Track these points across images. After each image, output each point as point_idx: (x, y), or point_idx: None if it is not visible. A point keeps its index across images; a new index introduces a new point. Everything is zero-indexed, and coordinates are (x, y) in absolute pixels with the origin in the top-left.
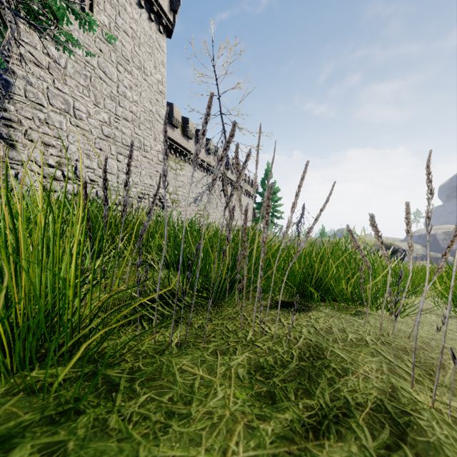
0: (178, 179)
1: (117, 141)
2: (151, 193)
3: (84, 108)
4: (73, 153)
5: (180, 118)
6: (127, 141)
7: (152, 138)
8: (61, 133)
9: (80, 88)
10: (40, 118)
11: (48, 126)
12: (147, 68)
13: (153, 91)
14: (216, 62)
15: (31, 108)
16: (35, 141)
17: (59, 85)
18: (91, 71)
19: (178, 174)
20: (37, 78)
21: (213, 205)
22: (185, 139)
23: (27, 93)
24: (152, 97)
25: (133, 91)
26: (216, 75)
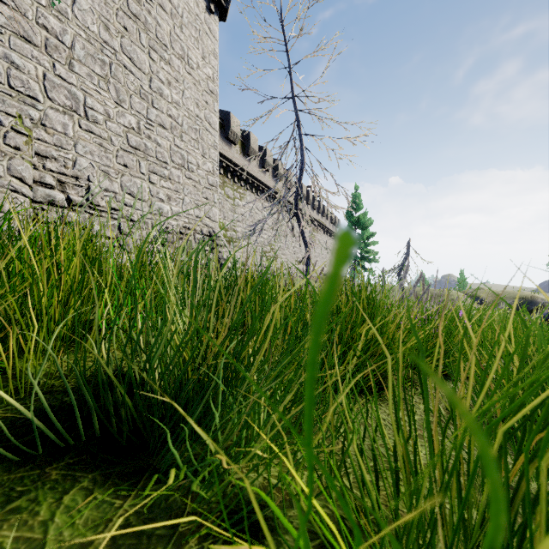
0: (236, 211)
1: (149, 156)
2: (198, 228)
3: (101, 106)
4: (83, 170)
5: (239, 131)
6: (164, 156)
7: (199, 154)
8: (65, 141)
9: (94, 79)
10: (32, 117)
11: (46, 130)
12: (192, 59)
13: (200, 90)
14: (284, 16)
15: (18, 103)
16: (21, 149)
17: (62, 72)
18: (111, 56)
19: (237, 205)
20: (28, 60)
21: (283, 245)
22: (245, 159)
23: (12, 80)
24: (199, 98)
25: (172, 87)
26: (284, 36)
